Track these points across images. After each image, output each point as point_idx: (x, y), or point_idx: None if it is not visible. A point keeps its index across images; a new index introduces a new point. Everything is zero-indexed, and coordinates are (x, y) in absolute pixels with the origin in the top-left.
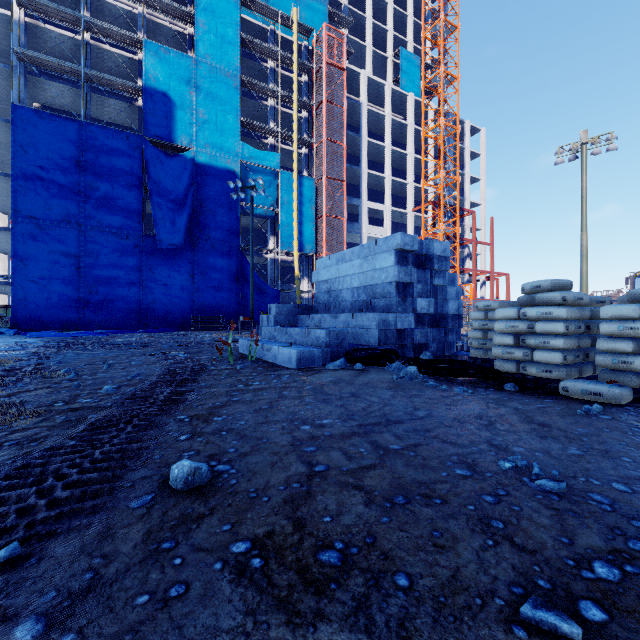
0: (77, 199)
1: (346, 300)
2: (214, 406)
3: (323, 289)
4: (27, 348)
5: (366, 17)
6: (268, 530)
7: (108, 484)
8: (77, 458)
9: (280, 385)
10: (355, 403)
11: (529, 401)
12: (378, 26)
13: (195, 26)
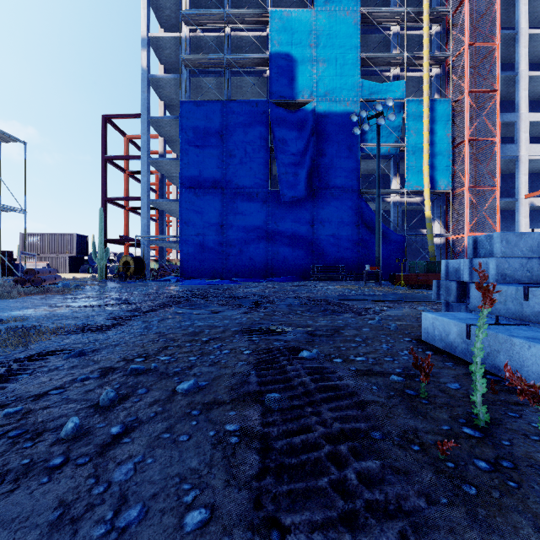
0: (221, 167)
1: None
2: None
3: None
4: (158, 298)
5: None
6: None
7: None
8: None
9: None
10: None
11: None
12: None
13: None
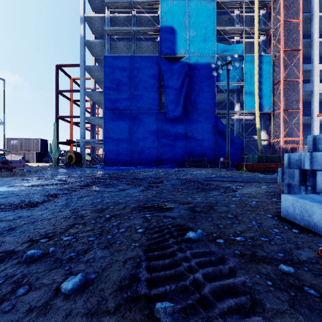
0: (129, 97)
1: None
2: None
3: None
4: (86, 179)
5: None
6: None
7: None
8: None
9: None
10: None
11: None
12: None
13: None
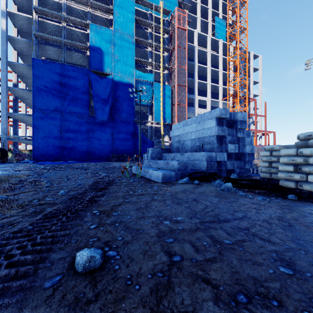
0: (60, 100)
1: (188, 145)
2: (114, 205)
3: (176, 140)
4: (36, 169)
5: (197, 3)
6: None
7: (34, 265)
8: (26, 240)
9: (152, 192)
10: (196, 205)
11: (310, 208)
12: (203, 7)
13: (113, 15)
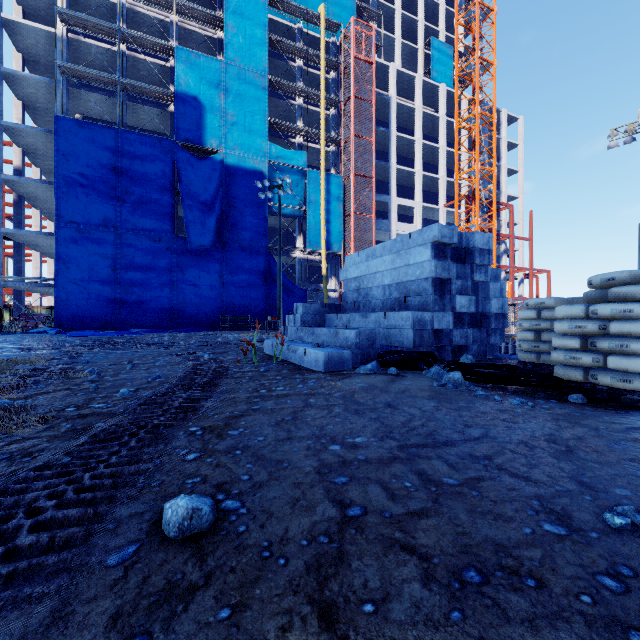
0: (114, 204)
1: (377, 298)
2: (231, 416)
3: (352, 287)
4: (64, 347)
5: (395, 9)
6: (282, 624)
7: (84, 527)
8: (62, 483)
9: (306, 391)
10: (392, 416)
11: (610, 419)
12: (408, 17)
13: (224, 30)
